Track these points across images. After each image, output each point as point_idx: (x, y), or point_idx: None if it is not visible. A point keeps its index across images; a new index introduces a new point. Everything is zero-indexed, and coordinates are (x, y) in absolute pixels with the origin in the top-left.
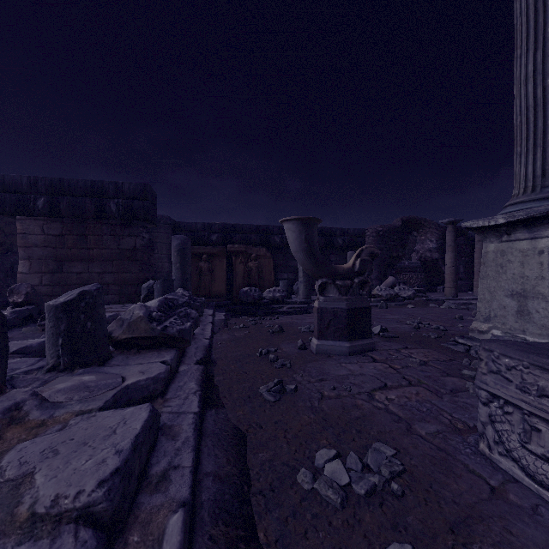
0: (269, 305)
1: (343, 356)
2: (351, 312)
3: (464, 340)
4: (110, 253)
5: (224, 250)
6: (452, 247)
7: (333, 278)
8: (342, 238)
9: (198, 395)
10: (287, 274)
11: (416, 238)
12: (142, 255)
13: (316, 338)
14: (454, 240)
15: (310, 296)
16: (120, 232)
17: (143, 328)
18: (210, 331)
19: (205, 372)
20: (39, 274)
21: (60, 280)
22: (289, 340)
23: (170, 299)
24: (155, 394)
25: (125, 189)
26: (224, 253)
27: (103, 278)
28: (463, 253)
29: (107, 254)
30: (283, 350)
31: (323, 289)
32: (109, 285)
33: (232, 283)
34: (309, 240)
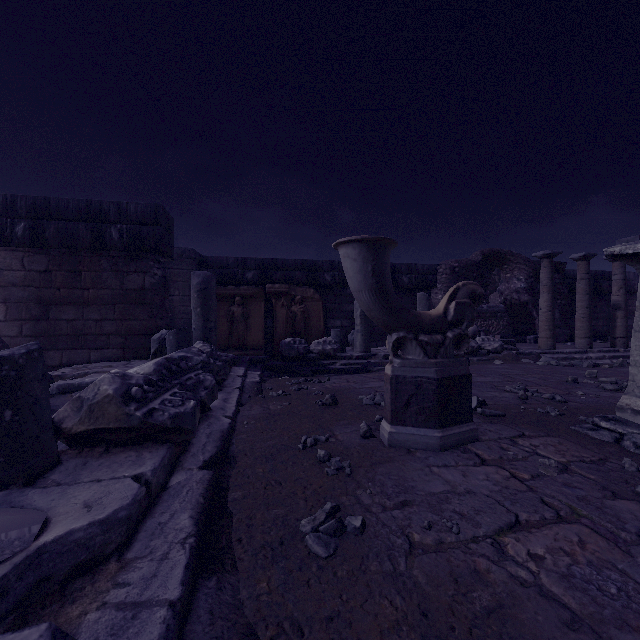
0: (318, 361)
1: (431, 452)
2: (443, 384)
3: (610, 423)
4: (111, 294)
5: (262, 290)
6: (548, 287)
7: (414, 331)
8: (408, 276)
9: (189, 546)
10: (340, 321)
11: (495, 277)
12: (153, 297)
13: (388, 422)
14: (550, 278)
15: (369, 349)
16: (124, 267)
17: (113, 413)
18: (235, 403)
19: (212, 487)
20: (18, 322)
21: (46, 330)
22: (346, 419)
23: (174, 360)
24: (106, 551)
25: (131, 211)
26: (262, 295)
27: (102, 327)
28: (559, 294)
29: (107, 295)
30: (338, 438)
31: (399, 347)
32: (110, 336)
33: (272, 332)
34: (378, 273)
